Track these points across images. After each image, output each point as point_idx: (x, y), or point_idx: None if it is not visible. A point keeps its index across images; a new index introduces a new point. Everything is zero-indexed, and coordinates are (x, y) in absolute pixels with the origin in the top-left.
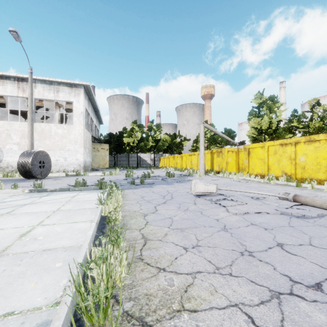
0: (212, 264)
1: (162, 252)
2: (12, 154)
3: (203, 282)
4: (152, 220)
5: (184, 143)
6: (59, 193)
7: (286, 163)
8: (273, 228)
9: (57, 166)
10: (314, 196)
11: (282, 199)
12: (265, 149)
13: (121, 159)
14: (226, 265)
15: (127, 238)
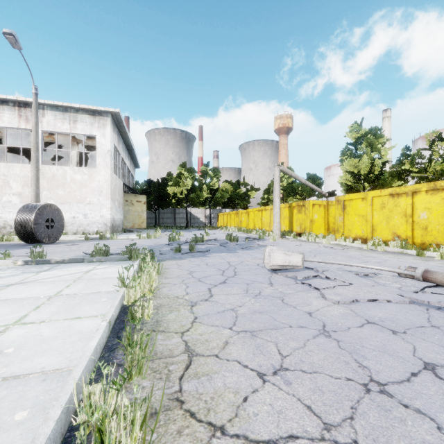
0: (316, 415)
1: (220, 383)
2: (11, 208)
3: None
4: (204, 314)
5: (251, 194)
6: (68, 266)
7: (399, 221)
8: (405, 331)
9: (75, 226)
10: None
11: (404, 276)
12: (368, 201)
13: (164, 216)
14: (343, 419)
15: (159, 352)
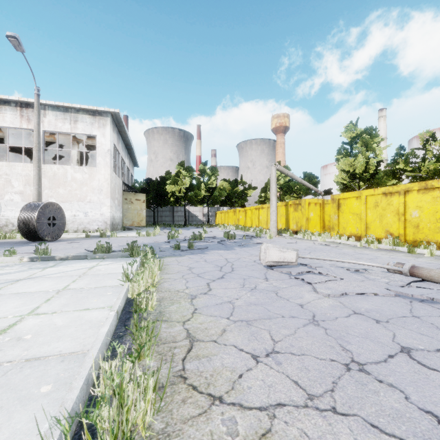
0: (301, 388)
1: (218, 363)
2: (13, 207)
3: (289, 426)
4: (203, 306)
5: (249, 192)
6: (72, 262)
7: (392, 219)
8: (388, 320)
9: (75, 224)
10: (439, 267)
11: (392, 271)
12: (362, 200)
13: (163, 214)
14: (325, 391)
15: (163, 338)
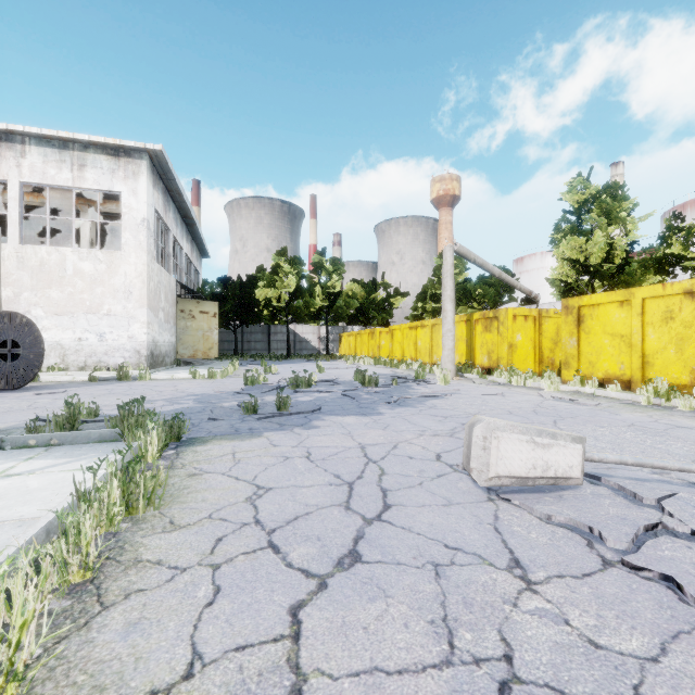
0: None
1: None
2: None
3: None
4: None
5: (396, 301)
6: None
7: None
8: None
9: (81, 355)
10: None
11: None
12: (633, 308)
13: (252, 338)
14: None
15: None
